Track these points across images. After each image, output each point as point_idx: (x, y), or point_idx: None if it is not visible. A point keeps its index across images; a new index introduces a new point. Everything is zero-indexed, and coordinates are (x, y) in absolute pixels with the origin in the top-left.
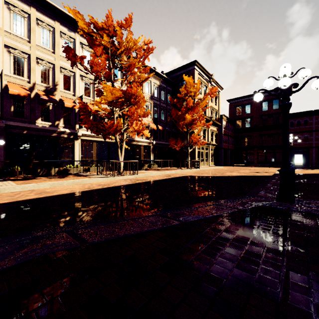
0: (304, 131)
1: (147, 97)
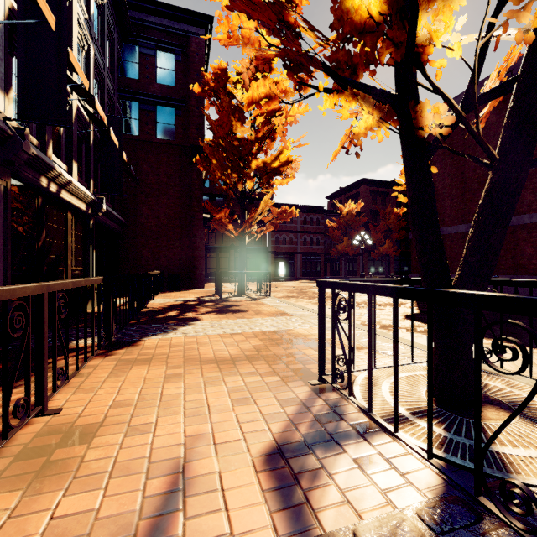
0: (290, 231)
1: (80, 11)
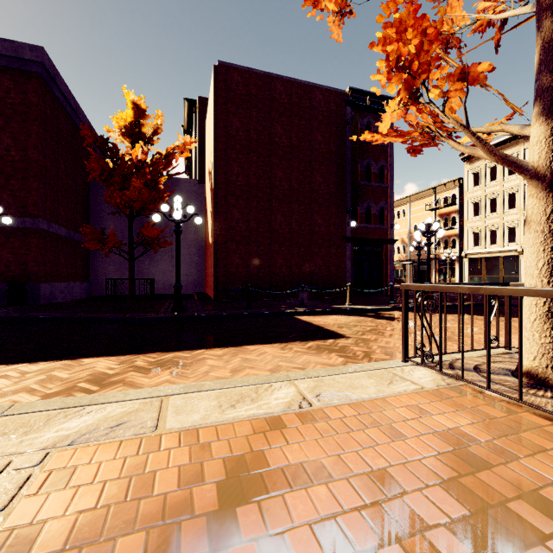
0: None
1: None
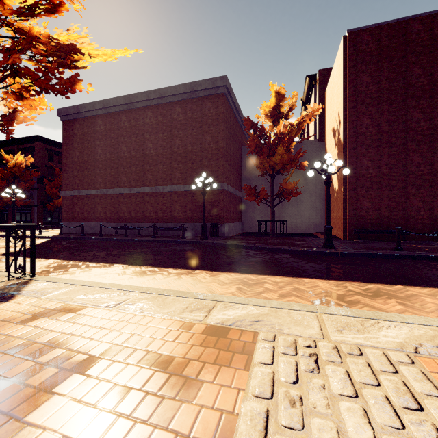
0: None
1: None
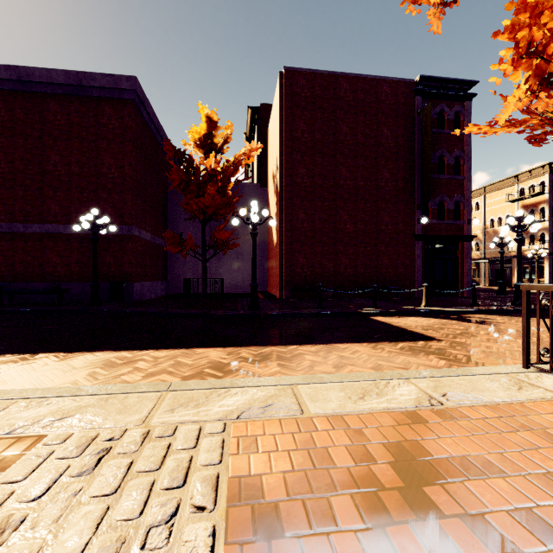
0: None
1: None
